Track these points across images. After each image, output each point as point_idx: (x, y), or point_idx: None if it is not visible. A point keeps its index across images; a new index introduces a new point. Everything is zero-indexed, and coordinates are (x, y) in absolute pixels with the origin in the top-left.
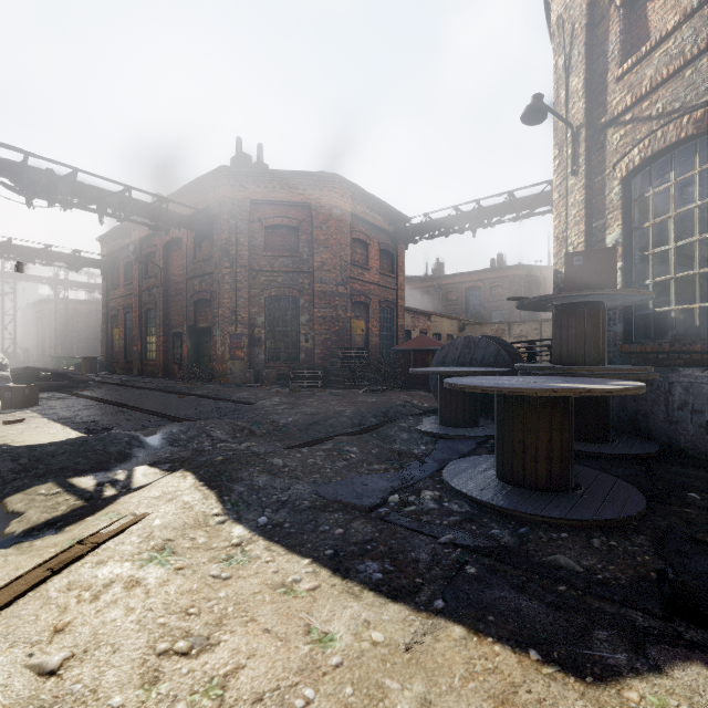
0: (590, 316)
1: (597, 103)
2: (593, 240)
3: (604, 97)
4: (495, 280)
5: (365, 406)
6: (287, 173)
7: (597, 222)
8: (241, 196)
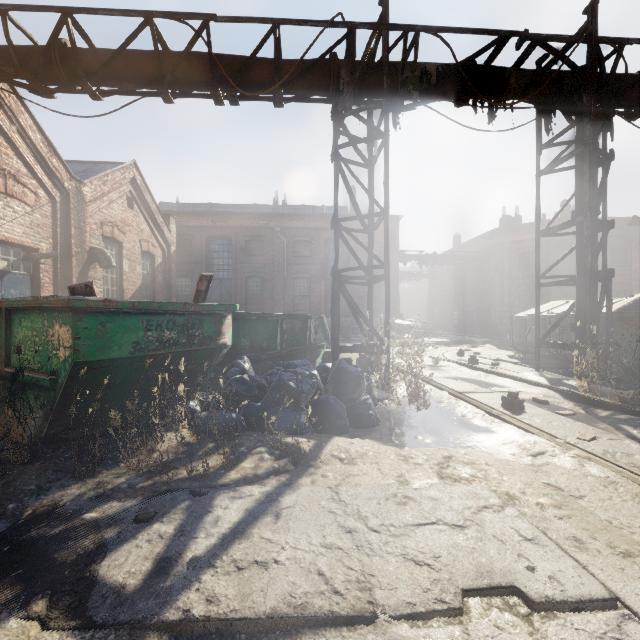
0: None
1: None
2: None
3: None
4: None
5: None
6: (531, 224)
7: None
8: (505, 241)
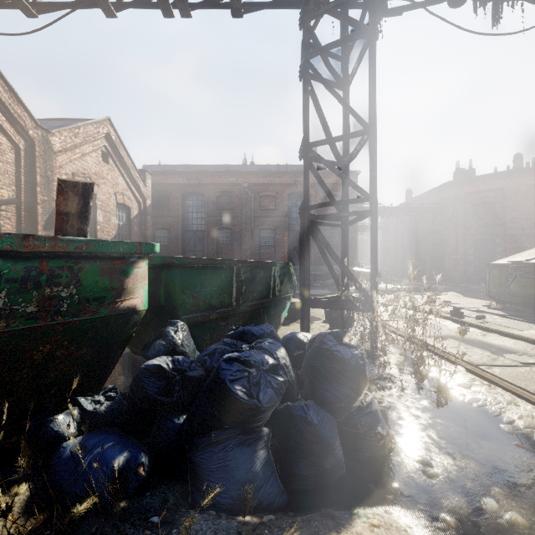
0: None
1: None
2: None
3: None
4: None
5: None
6: (486, 176)
7: None
8: (459, 193)
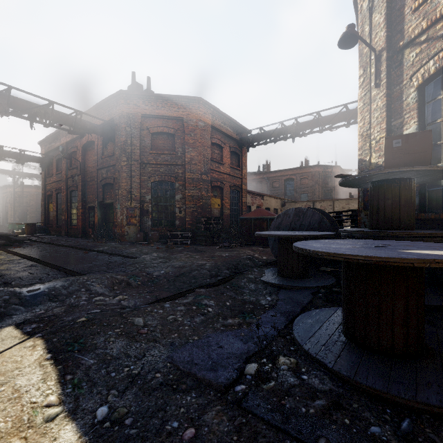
0: (403, 190)
1: (396, 31)
2: (392, 135)
3: (402, 26)
4: (303, 174)
5: (220, 260)
6: (166, 96)
7: (396, 121)
8: (134, 111)
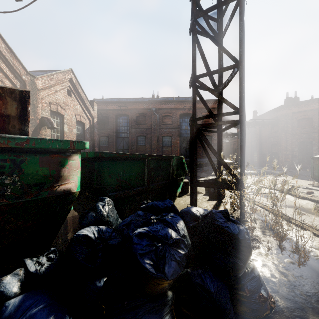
0: None
1: None
2: None
3: None
4: None
5: None
6: (306, 101)
7: None
8: (288, 112)
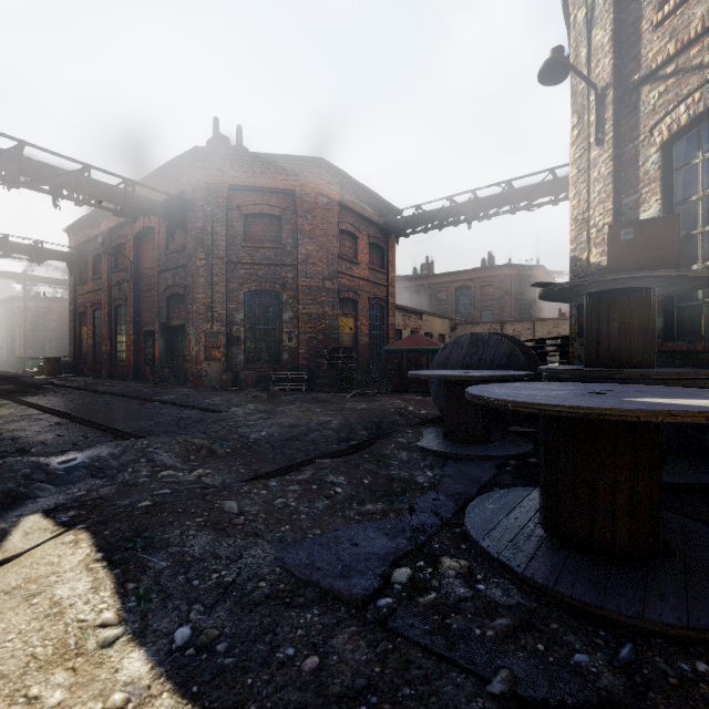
0: (637, 306)
1: (628, 58)
2: (622, 220)
3: (637, 50)
4: (485, 279)
5: (354, 415)
6: (268, 156)
7: (628, 199)
8: (218, 180)
